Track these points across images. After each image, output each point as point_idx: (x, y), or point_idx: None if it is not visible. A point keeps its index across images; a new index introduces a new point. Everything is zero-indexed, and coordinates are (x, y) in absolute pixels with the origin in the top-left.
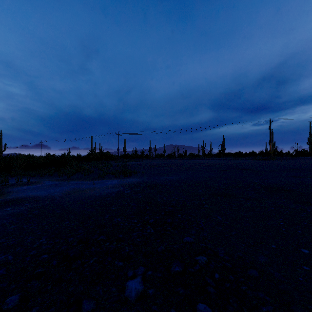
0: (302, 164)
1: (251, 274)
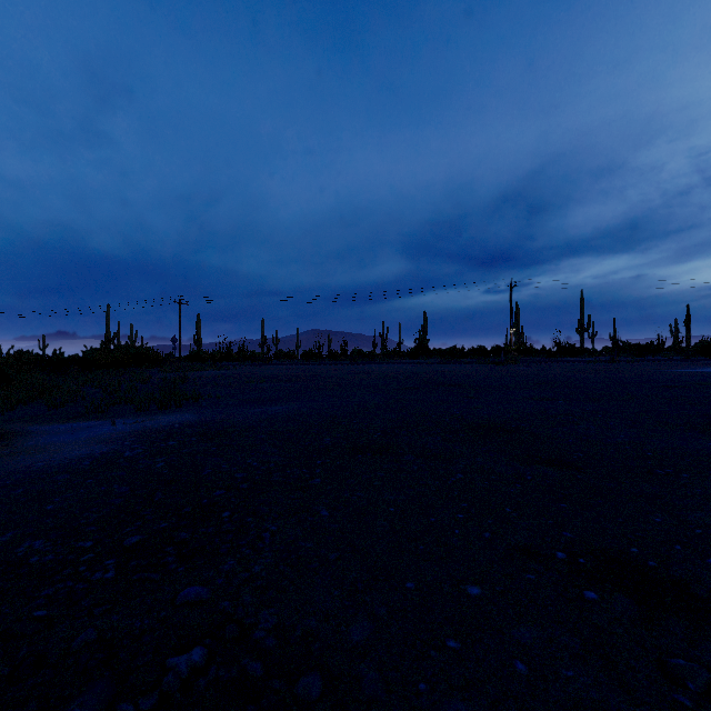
0: (560, 372)
1: (303, 693)
